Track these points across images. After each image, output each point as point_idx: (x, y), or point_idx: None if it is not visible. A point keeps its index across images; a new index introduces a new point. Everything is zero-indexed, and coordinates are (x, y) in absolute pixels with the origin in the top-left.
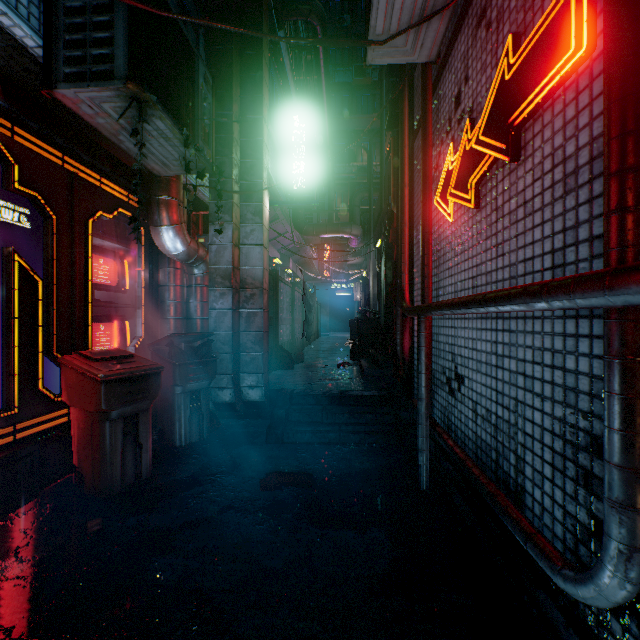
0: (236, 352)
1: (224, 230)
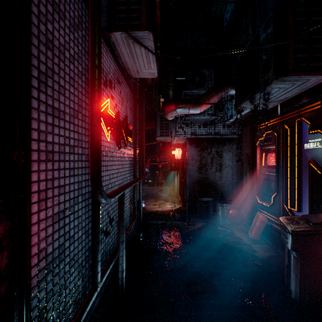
0: None
1: None
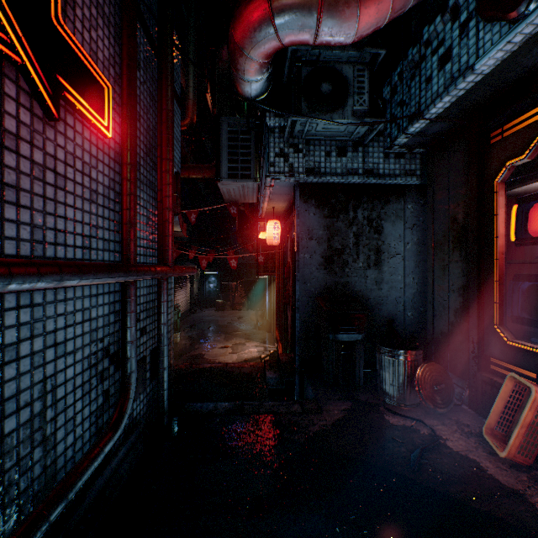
0: None
1: None
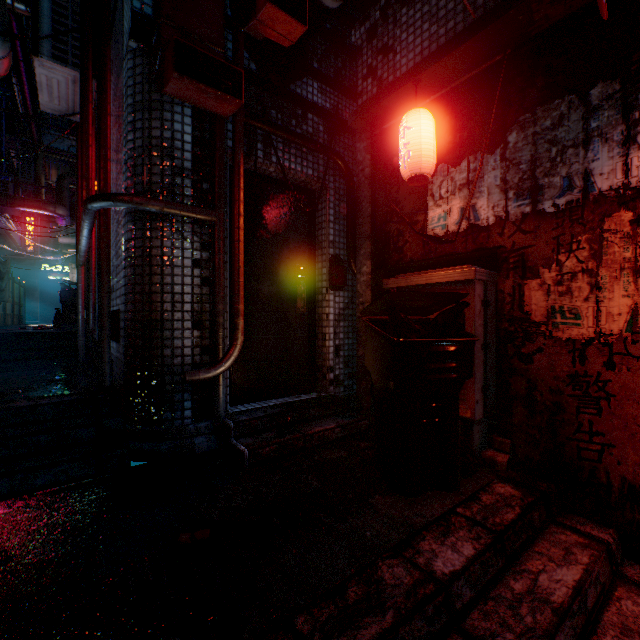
0: None
1: None
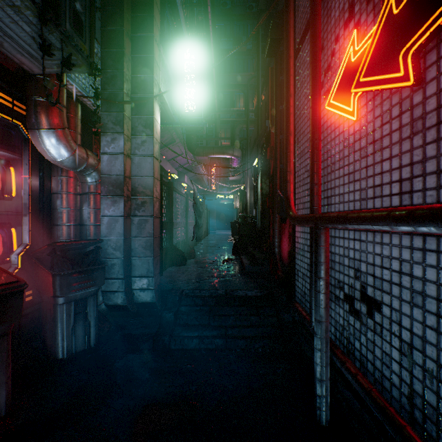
0: (128, 256)
1: (115, 140)
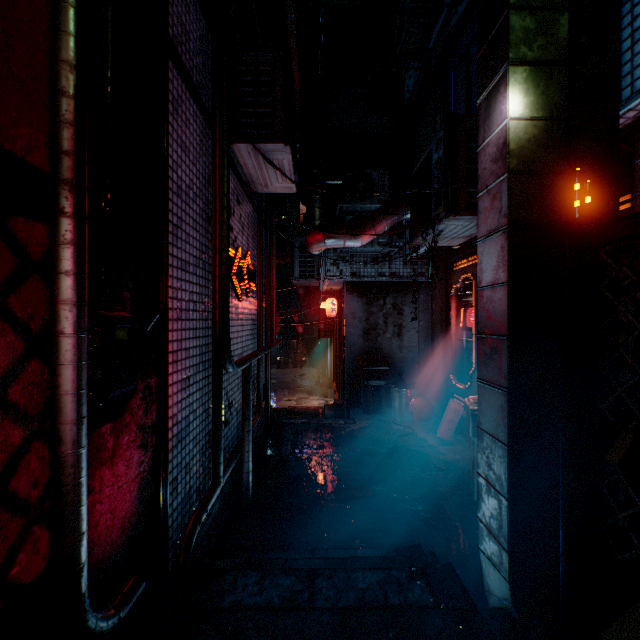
0: None
1: None
